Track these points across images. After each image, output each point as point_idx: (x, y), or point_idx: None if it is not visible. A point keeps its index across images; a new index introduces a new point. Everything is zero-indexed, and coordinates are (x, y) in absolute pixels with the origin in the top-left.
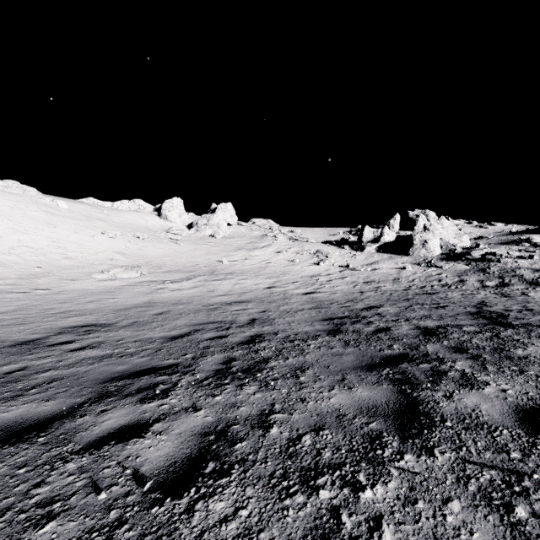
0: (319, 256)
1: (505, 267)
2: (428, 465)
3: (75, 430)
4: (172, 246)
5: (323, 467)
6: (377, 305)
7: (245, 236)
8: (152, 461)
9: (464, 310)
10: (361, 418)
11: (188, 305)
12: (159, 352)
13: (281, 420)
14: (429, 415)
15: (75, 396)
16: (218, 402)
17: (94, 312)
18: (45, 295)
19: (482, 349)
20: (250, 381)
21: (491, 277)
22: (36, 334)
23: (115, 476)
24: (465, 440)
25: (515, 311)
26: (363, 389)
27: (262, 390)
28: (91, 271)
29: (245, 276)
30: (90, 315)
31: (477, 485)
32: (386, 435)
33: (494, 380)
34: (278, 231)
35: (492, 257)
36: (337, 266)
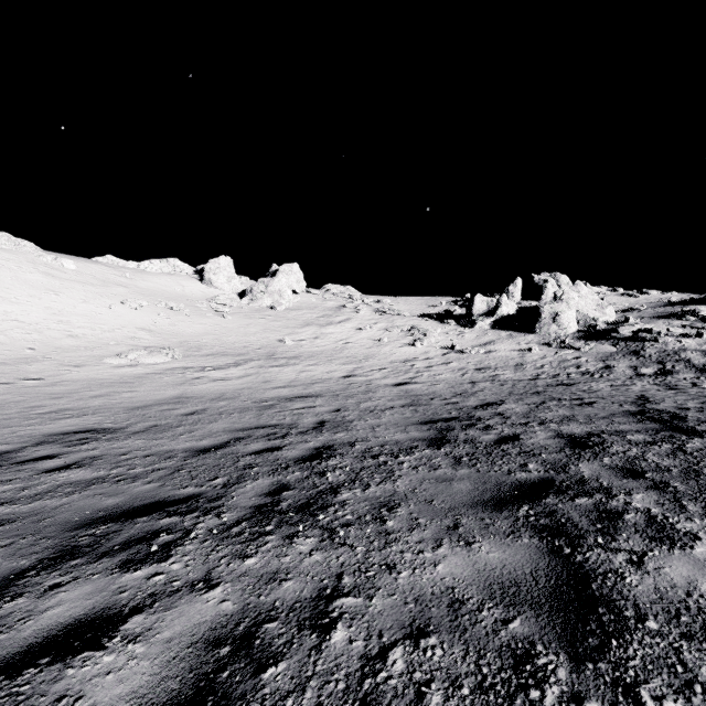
0: (414, 335)
1: (666, 348)
2: None
3: None
4: (217, 321)
5: None
6: (496, 400)
7: (315, 308)
8: None
9: (620, 408)
10: (493, 608)
11: (233, 401)
12: (176, 474)
13: (352, 612)
14: (612, 604)
15: (20, 556)
16: (250, 569)
17: (99, 411)
18: (34, 387)
19: (666, 472)
20: (306, 528)
21: (647, 362)
22: (6, 445)
23: None
24: (694, 667)
25: (695, 410)
26: (490, 546)
27: (325, 546)
28: (104, 354)
29: (314, 361)
30: (92, 415)
31: None
32: (542, 651)
33: (704, 529)
34: (361, 301)
35: (647, 335)
36: (438, 347)
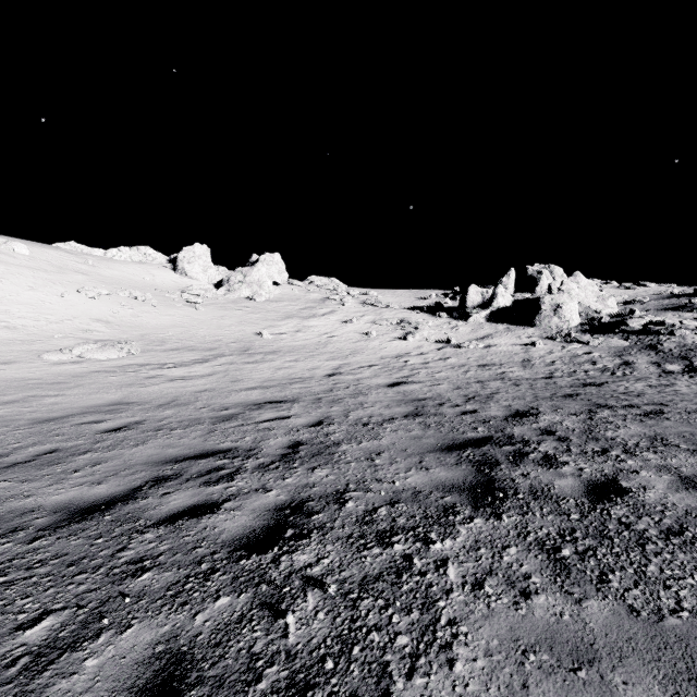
0: (405, 328)
1: (685, 342)
2: None
3: None
4: (188, 312)
5: None
6: (527, 408)
7: (298, 299)
8: None
9: None
10: None
11: (184, 409)
12: None
13: None
14: None
15: None
16: None
17: None
18: None
19: None
20: None
21: (669, 357)
22: None
23: None
24: None
25: None
26: None
27: None
28: (44, 348)
29: (294, 356)
30: None
31: None
32: None
33: None
34: (346, 293)
35: (661, 328)
36: (432, 341)
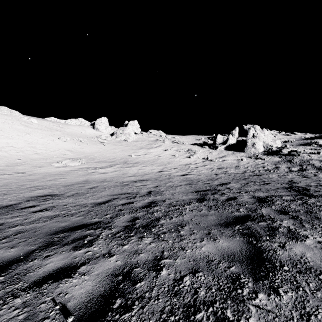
0: (190, 153)
1: (303, 159)
2: (276, 303)
3: (26, 271)
4: (101, 146)
5: (200, 303)
6: (226, 182)
7: (145, 140)
8: (76, 297)
9: (281, 185)
10: (224, 262)
11: (110, 183)
12: (89, 213)
13: (168, 264)
14: (271, 261)
15: (30, 245)
16: (126, 249)
17: (51, 187)
18: (21, 176)
19: (298, 212)
20: (147, 234)
21: (295, 165)
22: (13, 201)
23: (48, 310)
24: (300, 282)
25: (313, 186)
26: (223, 240)
27: (155, 241)
28: (51, 161)
29: (145, 164)
30: (49, 188)
31: (316, 321)
32: (242, 277)
33: (310, 234)
34: (165, 137)
35: (295, 153)
36: (201, 158)
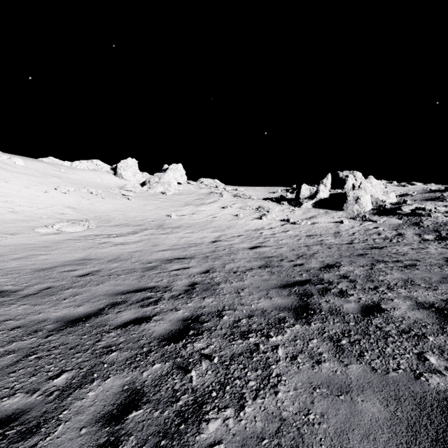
0: (261, 211)
1: (437, 221)
2: None
3: None
4: (124, 202)
5: None
6: (334, 262)
7: (193, 193)
8: None
9: (443, 271)
10: None
11: (124, 263)
12: (21, 362)
13: None
14: None
15: None
16: None
17: (10, 273)
18: None
19: None
20: None
21: (427, 230)
22: None
23: None
24: None
25: None
26: None
27: None
28: (36, 225)
29: (191, 229)
30: (1, 277)
31: None
32: None
33: None
34: (224, 189)
35: (422, 212)
36: (278, 220)
